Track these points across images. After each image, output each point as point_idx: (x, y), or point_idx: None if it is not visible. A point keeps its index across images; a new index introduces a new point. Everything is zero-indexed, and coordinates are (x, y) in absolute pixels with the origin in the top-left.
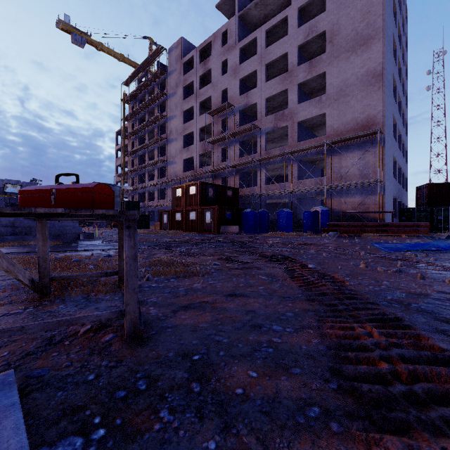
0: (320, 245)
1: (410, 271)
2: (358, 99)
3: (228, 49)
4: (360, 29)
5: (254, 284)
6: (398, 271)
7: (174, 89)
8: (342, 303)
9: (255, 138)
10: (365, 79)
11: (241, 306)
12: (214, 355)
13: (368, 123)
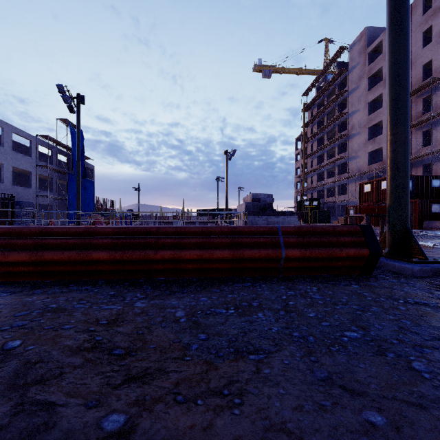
0: None
1: None
2: None
3: (433, 14)
4: None
5: None
6: None
7: (356, 84)
8: None
9: None
10: None
11: None
12: None
13: None
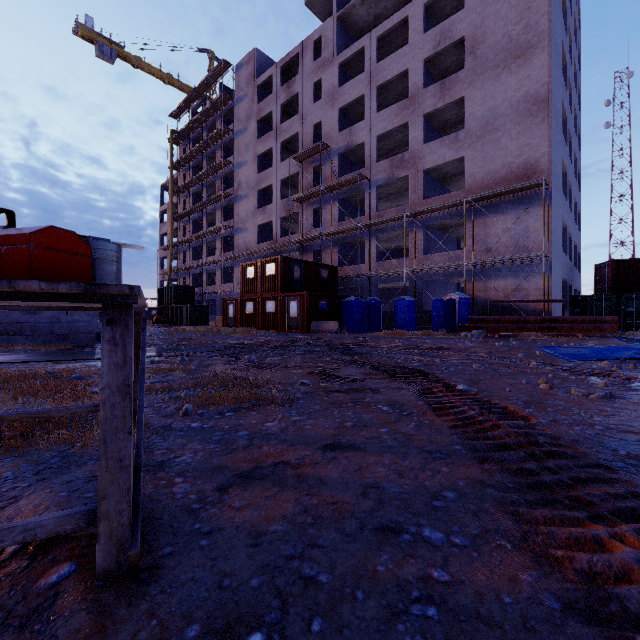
0: (462, 350)
1: (626, 396)
2: (512, 136)
3: (323, 65)
4: (515, 34)
5: (372, 422)
6: (608, 396)
7: (243, 124)
8: (543, 467)
9: (362, 193)
10: (522, 107)
11: (352, 475)
12: (297, 631)
13: (527, 171)
